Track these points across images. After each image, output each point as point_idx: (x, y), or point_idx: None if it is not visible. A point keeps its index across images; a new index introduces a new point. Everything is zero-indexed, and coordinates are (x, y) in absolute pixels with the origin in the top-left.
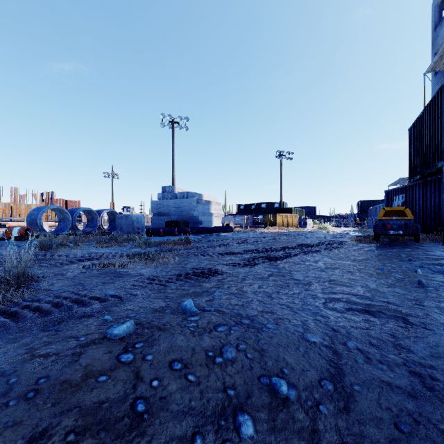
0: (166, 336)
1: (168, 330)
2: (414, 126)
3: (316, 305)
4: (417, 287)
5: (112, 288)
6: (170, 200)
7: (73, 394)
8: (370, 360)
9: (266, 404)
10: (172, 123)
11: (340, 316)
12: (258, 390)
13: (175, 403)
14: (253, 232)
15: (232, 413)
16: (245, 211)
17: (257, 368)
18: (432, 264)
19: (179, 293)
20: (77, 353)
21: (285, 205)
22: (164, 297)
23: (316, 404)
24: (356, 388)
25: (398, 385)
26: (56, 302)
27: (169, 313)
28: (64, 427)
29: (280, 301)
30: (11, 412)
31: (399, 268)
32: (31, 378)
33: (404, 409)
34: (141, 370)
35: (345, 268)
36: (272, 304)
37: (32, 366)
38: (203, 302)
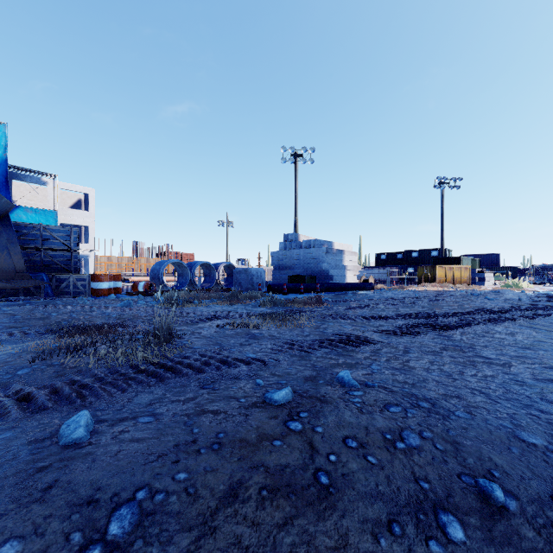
0: (330, 409)
1: (331, 403)
2: None
3: (526, 395)
4: None
5: (251, 351)
6: (293, 251)
7: (254, 453)
8: None
9: (475, 509)
10: (294, 156)
11: None
12: (460, 489)
13: (360, 483)
14: (402, 290)
15: (431, 509)
16: (388, 263)
17: (453, 463)
18: None
19: (327, 363)
20: (243, 414)
21: (448, 252)
22: (311, 366)
23: (551, 524)
24: None
25: None
26: (204, 360)
27: (324, 384)
28: (256, 483)
29: (467, 384)
30: (205, 459)
31: None
32: (211, 431)
33: None
34: (314, 441)
35: None
36: (456, 386)
37: (207, 420)
38: (360, 375)
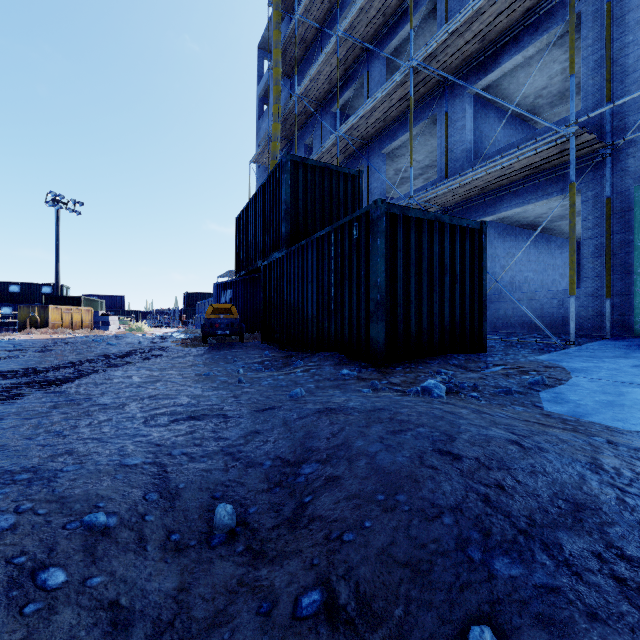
0: None
1: None
2: (240, 217)
3: (134, 427)
4: (238, 386)
5: None
6: None
7: None
8: (195, 458)
9: (80, 546)
10: None
11: (164, 429)
12: (65, 538)
13: None
14: None
15: (29, 577)
16: None
17: (58, 519)
18: (252, 363)
19: None
20: None
21: (66, 290)
22: None
23: (142, 517)
24: (181, 486)
25: (216, 467)
26: None
27: None
28: None
29: (81, 436)
30: None
31: (225, 371)
32: None
33: (220, 482)
34: None
35: (169, 380)
36: (67, 443)
37: None
38: None
